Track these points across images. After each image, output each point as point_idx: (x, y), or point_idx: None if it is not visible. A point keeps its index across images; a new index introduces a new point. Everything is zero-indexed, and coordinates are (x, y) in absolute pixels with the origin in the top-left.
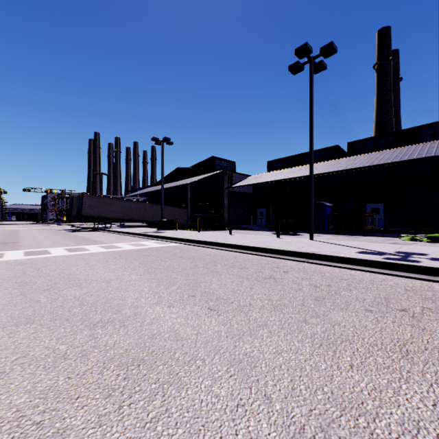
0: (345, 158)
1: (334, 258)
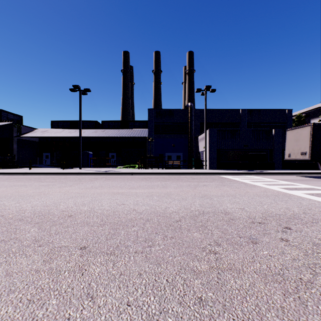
0: (100, 129)
1: (87, 173)
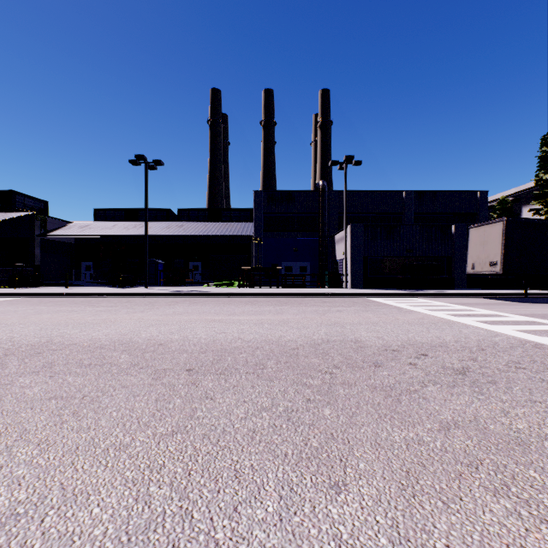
0: (175, 222)
1: (159, 294)
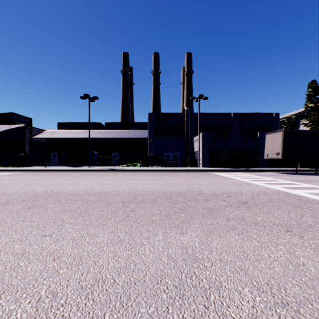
0: (103, 130)
1: (97, 170)
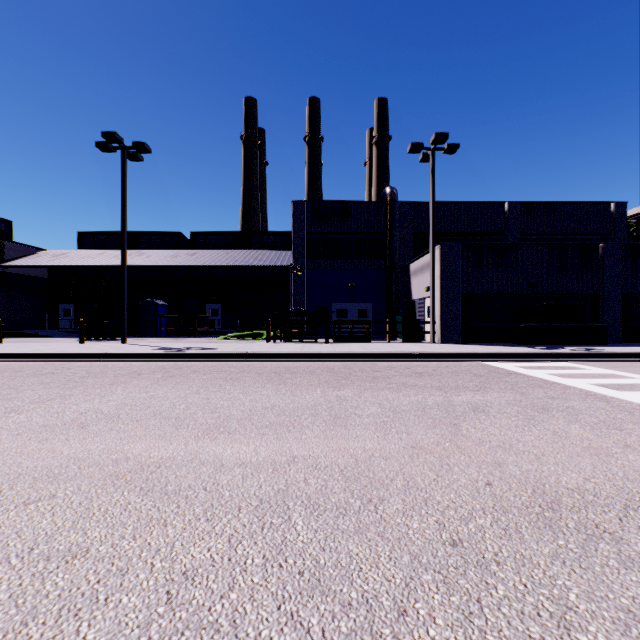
0: (185, 250)
1: (126, 355)
